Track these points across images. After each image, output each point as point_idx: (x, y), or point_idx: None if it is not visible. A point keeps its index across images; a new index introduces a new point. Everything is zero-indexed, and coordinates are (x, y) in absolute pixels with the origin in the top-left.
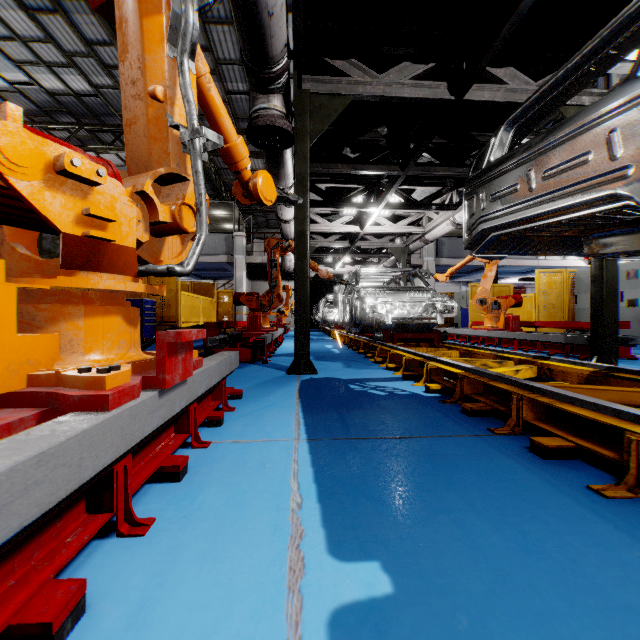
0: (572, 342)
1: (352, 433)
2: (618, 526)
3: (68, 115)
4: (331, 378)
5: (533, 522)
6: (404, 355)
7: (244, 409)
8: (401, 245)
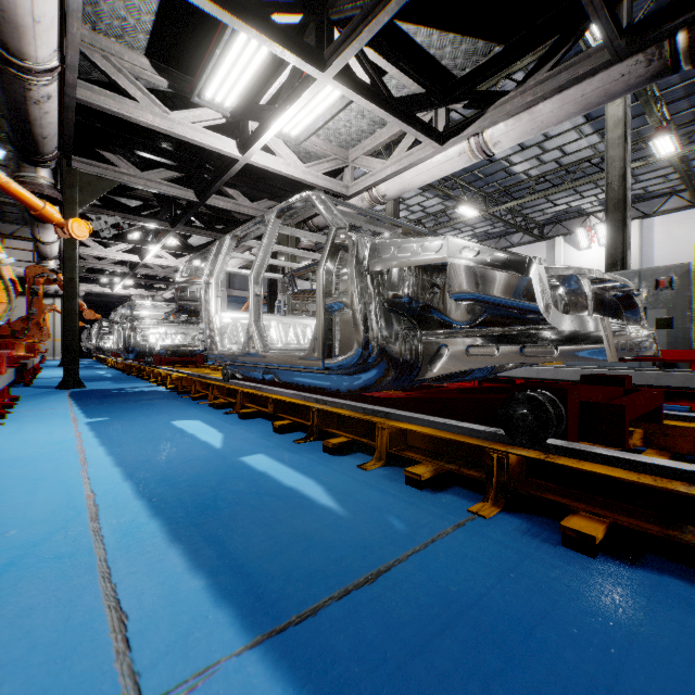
0: None
1: (107, 403)
2: (193, 407)
3: None
4: (99, 389)
5: (167, 409)
6: (161, 371)
7: (27, 404)
8: None
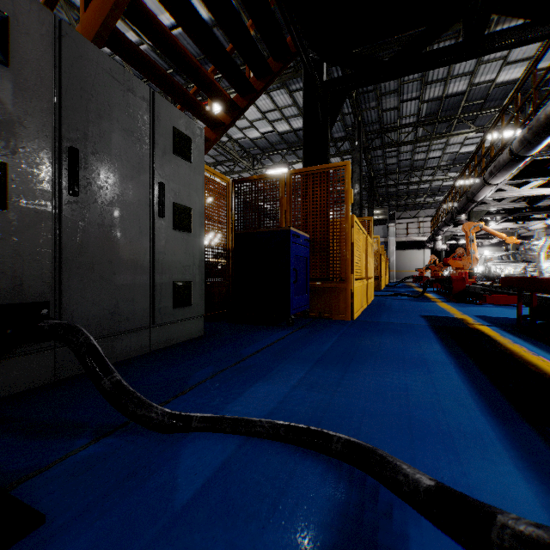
0: None
1: None
2: None
3: None
4: None
5: None
6: None
7: None
8: (511, 231)
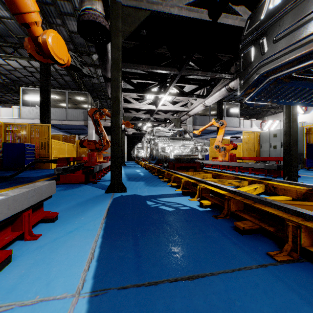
0: (268, 168)
1: (143, 272)
2: None
3: None
4: (135, 195)
5: None
6: (182, 178)
7: (49, 236)
8: (177, 117)
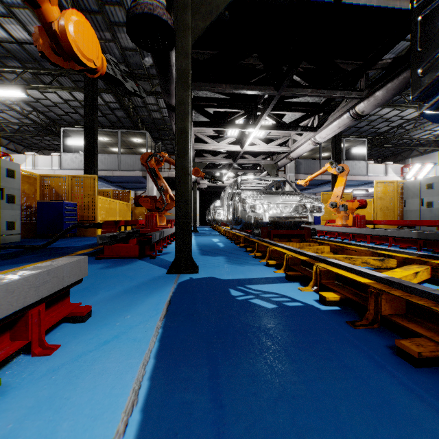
0: (424, 237)
1: None
2: None
3: (15, 60)
4: (211, 279)
5: None
6: (285, 253)
7: (70, 348)
8: (271, 162)
